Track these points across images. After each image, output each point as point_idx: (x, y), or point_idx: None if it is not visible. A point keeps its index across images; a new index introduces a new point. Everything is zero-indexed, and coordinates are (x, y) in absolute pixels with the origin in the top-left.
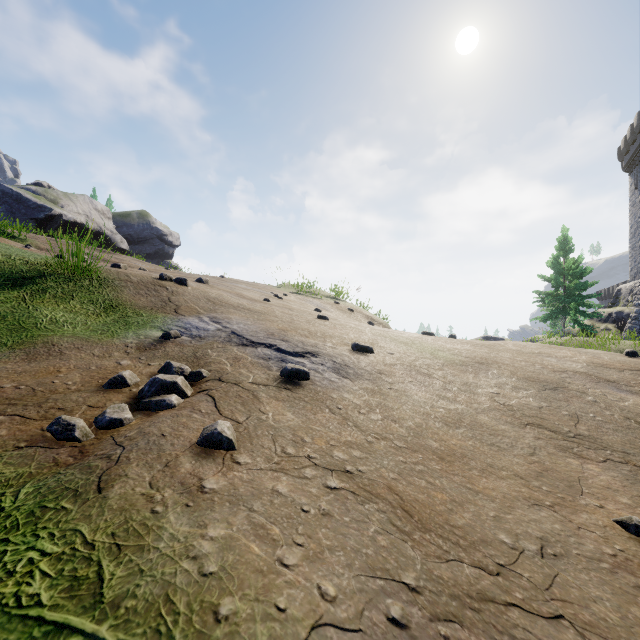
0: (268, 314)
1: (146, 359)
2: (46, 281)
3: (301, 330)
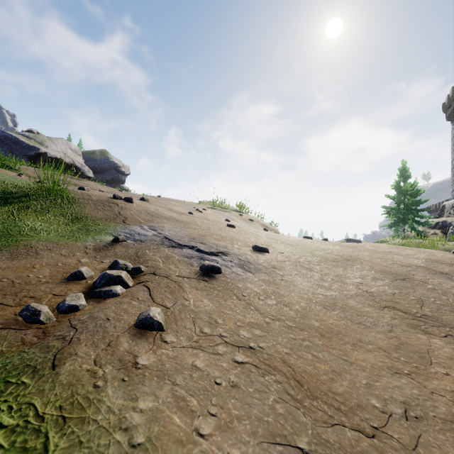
0: (191, 223)
1: (100, 257)
2: (29, 200)
3: (215, 235)
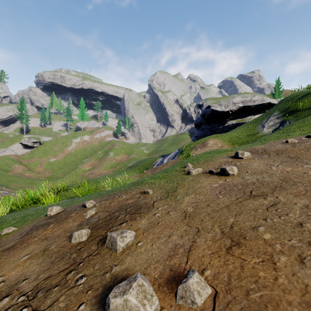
0: None
1: None
2: None
3: None
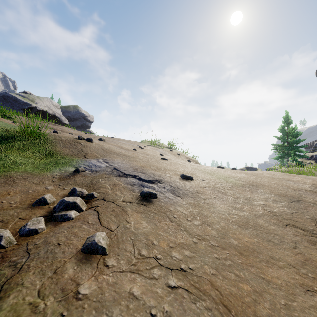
0: (135, 157)
1: (63, 185)
2: (15, 140)
3: (152, 166)
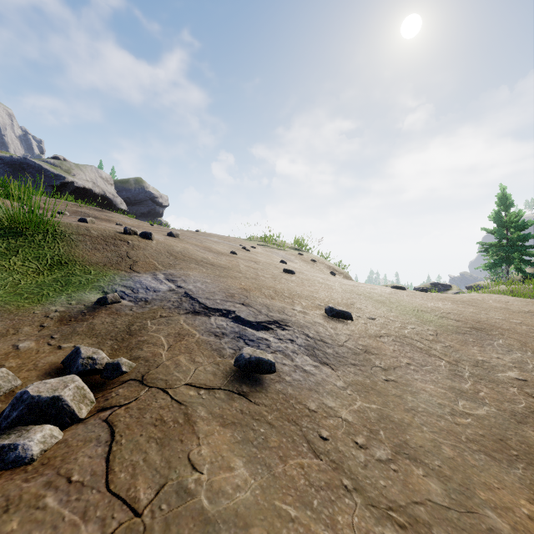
0: (232, 269)
1: (60, 337)
2: None
3: (266, 289)
